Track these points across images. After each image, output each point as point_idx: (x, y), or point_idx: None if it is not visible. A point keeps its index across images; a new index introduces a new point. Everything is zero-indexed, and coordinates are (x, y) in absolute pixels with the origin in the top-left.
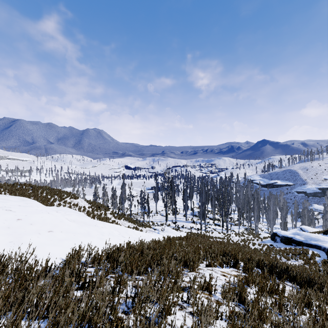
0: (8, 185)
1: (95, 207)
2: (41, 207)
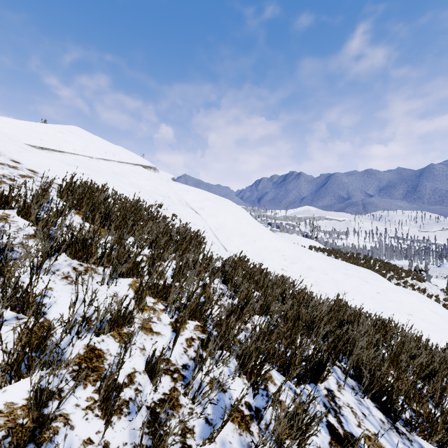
0: (341, 251)
1: None
2: (392, 285)
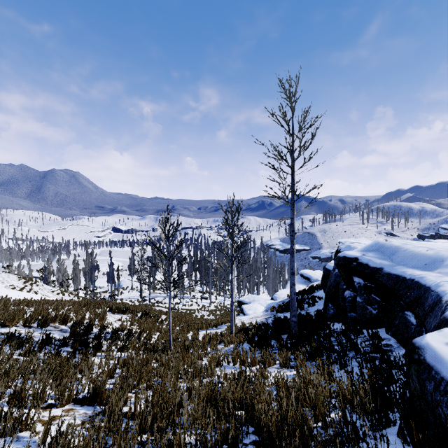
0: None
1: (27, 282)
2: None
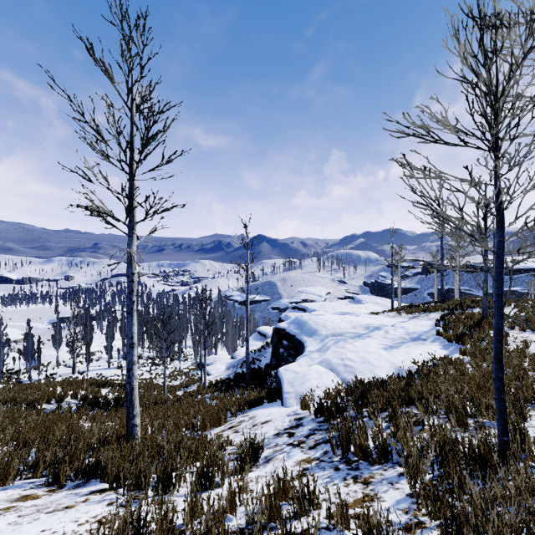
0: None
1: None
2: None
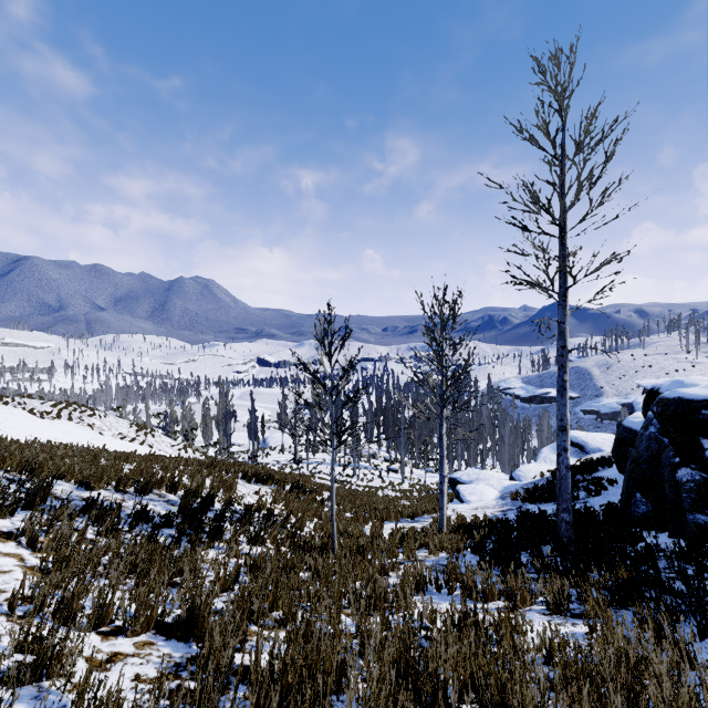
0: None
1: (140, 431)
2: (28, 416)
